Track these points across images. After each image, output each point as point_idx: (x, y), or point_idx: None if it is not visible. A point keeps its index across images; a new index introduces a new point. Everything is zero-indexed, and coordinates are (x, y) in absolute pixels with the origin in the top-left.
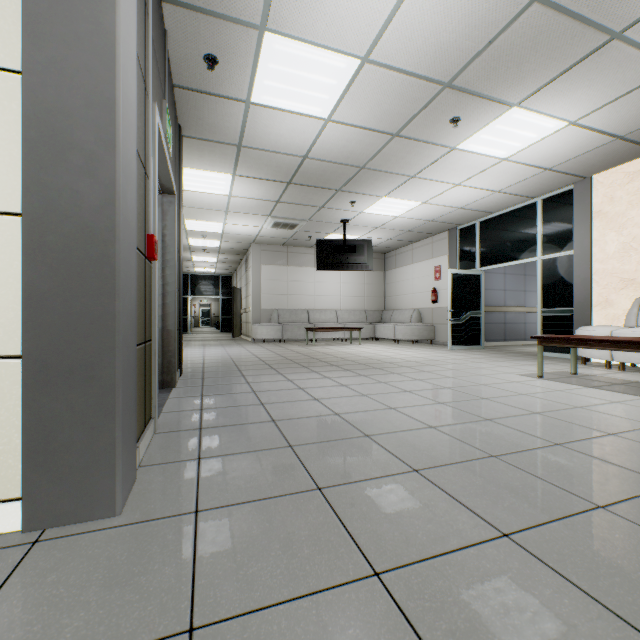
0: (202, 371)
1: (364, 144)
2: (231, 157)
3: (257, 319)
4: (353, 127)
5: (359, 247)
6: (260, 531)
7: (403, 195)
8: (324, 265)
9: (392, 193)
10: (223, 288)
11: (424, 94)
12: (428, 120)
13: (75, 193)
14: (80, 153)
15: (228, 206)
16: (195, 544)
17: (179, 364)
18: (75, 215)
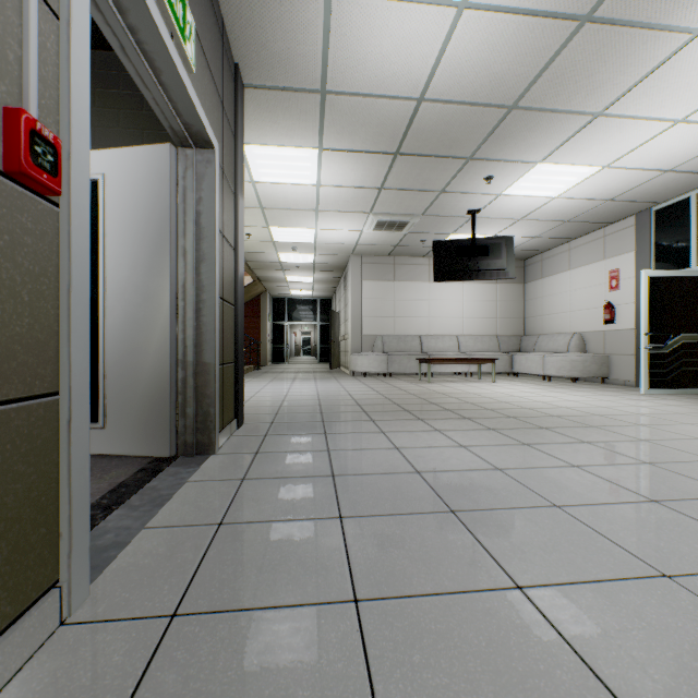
0: (271, 421)
1: (522, 53)
2: (313, 116)
3: (357, 347)
4: (507, 14)
5: (494, 247)
6: None
7: (572, 156)
8: (443, 274)
9: (554, 154)
10: (321, 313)
11: None
12: None
13: None
14: None
15: (318, 202)
16: None
17: (235, 412)
18: None
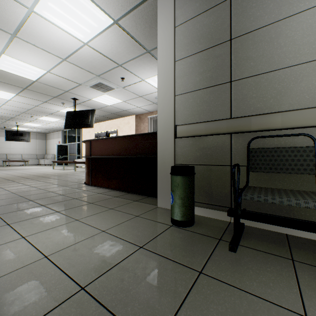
0: None
1: (9, 115)
2: None
3: None
4: (3, 113)
5: (25, 134)
6: None
7: (34, 123)
8: (9, 139)
9: (29, 122)
10: None
11: (19, 112)
12: (25, 115)
13: None
14: None
15: None
16: None
17: None
18: None
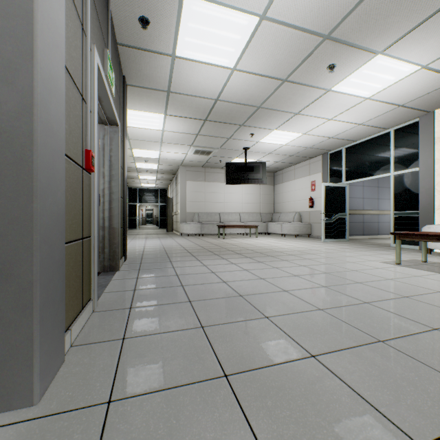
0: (141, 257)
1: (261, 88)
2: (163, 101)
3: (183, 219)
4: (253, 74)
5: (256, 167)
6: (166, 431)
7: (289, 128)
8: (231, 180)
9: (281, 127)
10: (161, 198)
11: (308, 45)
12: (310, 67)
13: None
14: None
15: (162, 138)
16: None
17: (123, 252)
18: None
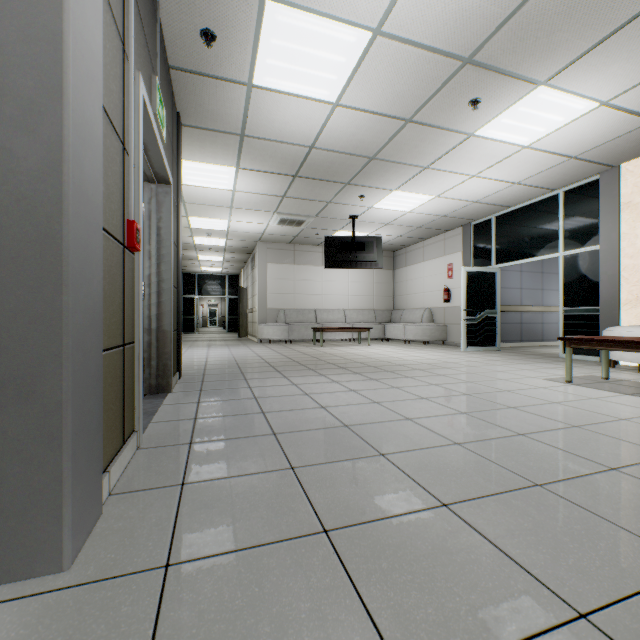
0: (203, 374)
1: (375, 131)
2: (234, 148)
3: (263, 319)
4: (363, 112)
5: (368, 244)
6: (246, 601)
7: (415, 188)
8: (332, 263)
9: (403, 186)
10: (230, 288)
11: (441, 72)
12: (445, 103)
13: (8, 154)
14: (15, 102)
15: (232, 202)
16: (156, 623)
17: (178, 366)
18: (8, 182)
